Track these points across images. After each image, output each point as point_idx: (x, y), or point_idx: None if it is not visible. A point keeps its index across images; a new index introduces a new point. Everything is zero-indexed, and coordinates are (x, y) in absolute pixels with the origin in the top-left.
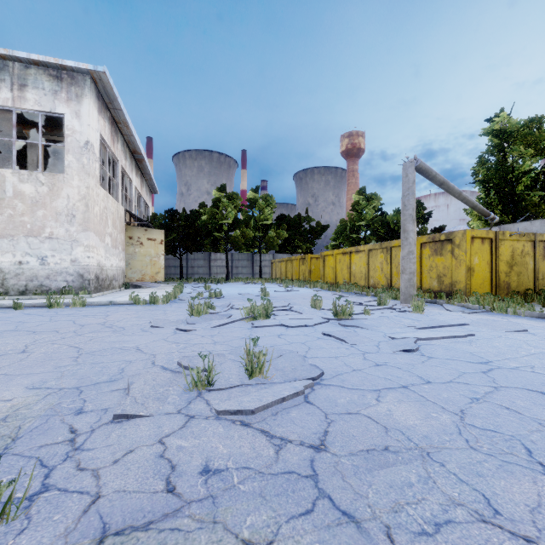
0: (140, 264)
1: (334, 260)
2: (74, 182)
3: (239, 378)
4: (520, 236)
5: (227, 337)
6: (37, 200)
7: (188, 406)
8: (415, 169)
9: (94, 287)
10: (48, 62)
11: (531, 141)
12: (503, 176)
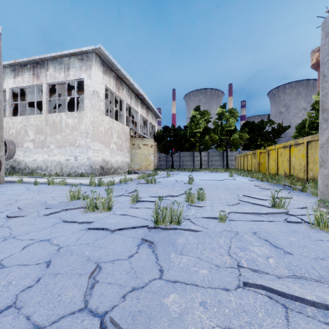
0: (139, 159)
1: (276, 153)
2: (88, 114)
3: None
4: None
5: (0, 233)
6: (74, 127)
7: None
8: None
9: (99, 173)
10: (76, 52)
11: None
12: None
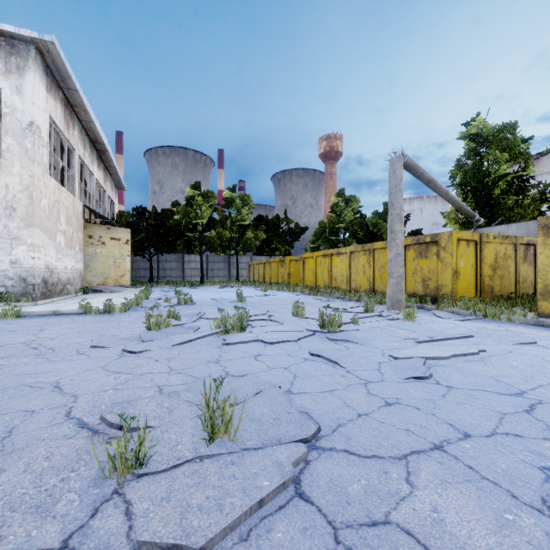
0: (102, 266)
1: (314, 262)
2: (14, 169)
3: (193, 442)
4: (503, 239)
5: (189, 361)
6: None
7: (88, 525)
8: (403, 166)
9: (40, 293)
10: None
11: (506, 146)
12: (480, 180)
